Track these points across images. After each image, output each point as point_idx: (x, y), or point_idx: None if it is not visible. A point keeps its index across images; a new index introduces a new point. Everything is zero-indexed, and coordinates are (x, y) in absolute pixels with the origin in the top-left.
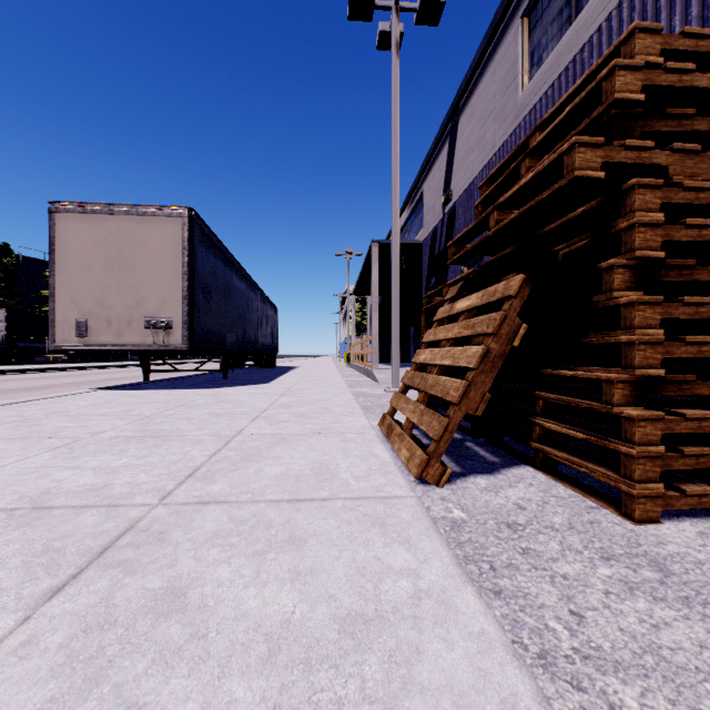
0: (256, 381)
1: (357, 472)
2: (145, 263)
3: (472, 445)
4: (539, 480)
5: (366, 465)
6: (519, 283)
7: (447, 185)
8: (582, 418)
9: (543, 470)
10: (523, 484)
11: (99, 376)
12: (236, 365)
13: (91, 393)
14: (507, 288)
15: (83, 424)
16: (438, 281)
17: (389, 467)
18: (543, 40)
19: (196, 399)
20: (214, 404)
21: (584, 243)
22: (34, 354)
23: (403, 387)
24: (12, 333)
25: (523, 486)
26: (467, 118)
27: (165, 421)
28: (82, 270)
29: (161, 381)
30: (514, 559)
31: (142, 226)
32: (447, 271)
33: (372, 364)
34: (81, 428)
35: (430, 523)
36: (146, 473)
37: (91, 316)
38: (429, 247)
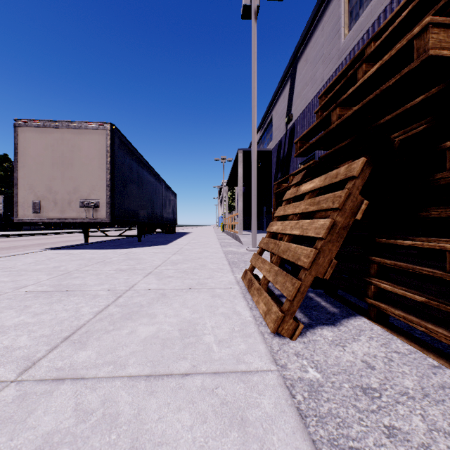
0: (160, 243)
1: (220, 334)
2: (80, 162)
3: (313, 296)
4: (377, 333)
5: (229, 325)
6: (361, 165)
7: (289, 110)
8: (409, 279)
9: (377, 322)
10: (364, 337)
11: (60, 239)
12: (150, 232)
13: (42, 252)
14: (349, 170)
15: (16, 279)
16: (283, 175)
17: (250, 328)
18: (359, 1)
19: (112, 257)
20: (123, 261)
21: (422, 128)
22: (22, 224)
23: (260, 250)
24: (8, 211)
25: (364, 339)
26: (303, 63)
27: (80, 276)
28: (37, 166)
29: (95, 242)
30: (382, 446)
31: (78, 136)
32: (289, 168)
33: (238, 231)
34: (11, 283)
35: (296, 419)
36: (30, 334)
37: (43, 199)
38: (277, 153)
